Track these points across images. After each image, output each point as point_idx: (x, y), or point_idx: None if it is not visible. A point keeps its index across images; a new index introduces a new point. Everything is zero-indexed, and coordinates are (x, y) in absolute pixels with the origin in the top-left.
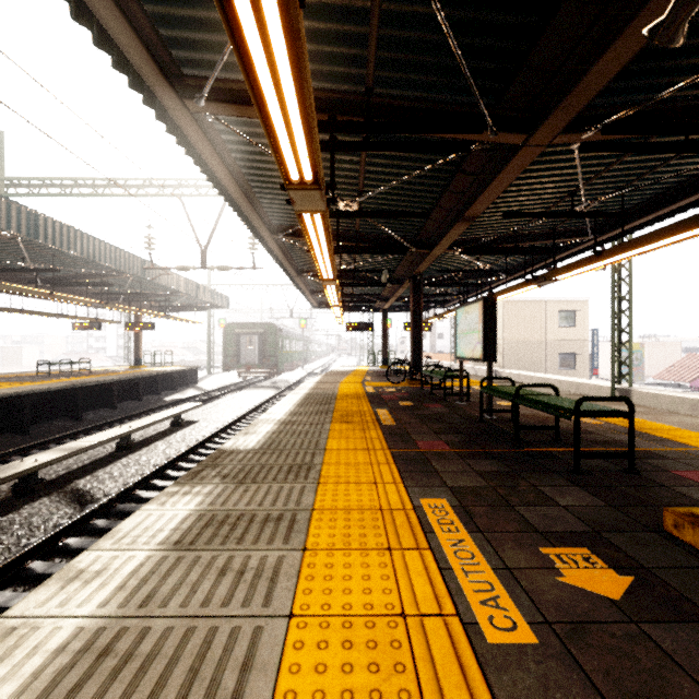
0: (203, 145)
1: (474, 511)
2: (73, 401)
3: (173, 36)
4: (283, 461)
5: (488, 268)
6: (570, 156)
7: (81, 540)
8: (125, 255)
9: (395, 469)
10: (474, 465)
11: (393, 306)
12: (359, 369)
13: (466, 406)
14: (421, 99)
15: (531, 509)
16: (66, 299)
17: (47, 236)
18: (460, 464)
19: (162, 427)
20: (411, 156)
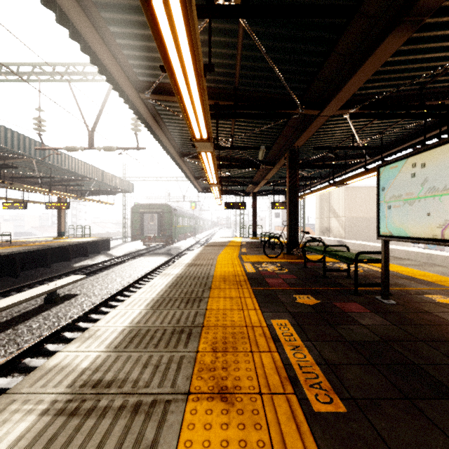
0: None
1: None
2: None
3: None
4: None
5: (361, 145)
6: None
7: None
8: (19, 136)
9: None
10: None
11: (260, 191)
12: (234, 240)
13: (403, 309)
14: None
15: None
16: None
17: None
18: None
19: (34, 304)
20: None
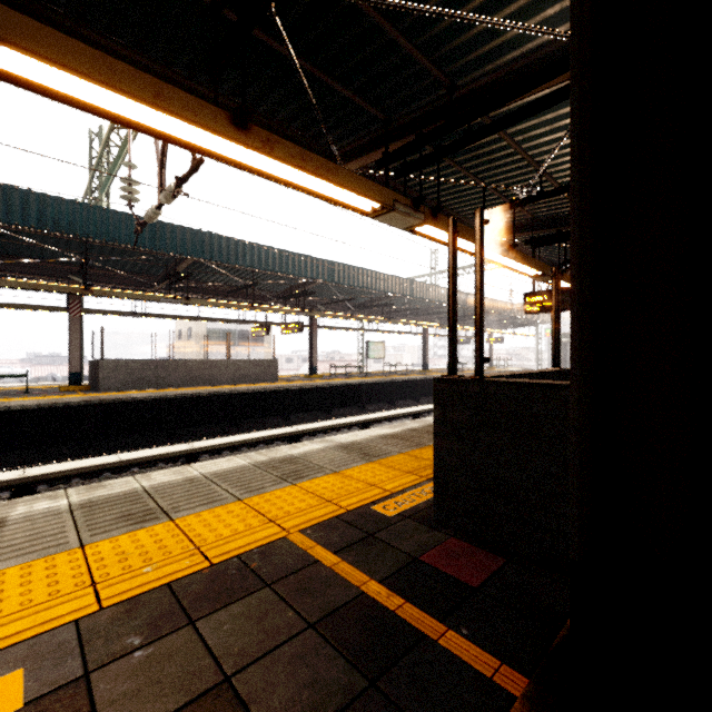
0: None
1: None
2: None
3: (551, 257)
4: None
5: None
6: None
7: None
8: (495, 302)
9: None
10: None
11: None
12: None
13: None
14: None
15: None
16: (467, 330)
17: (469, 303)
18: None
19: None
20: None
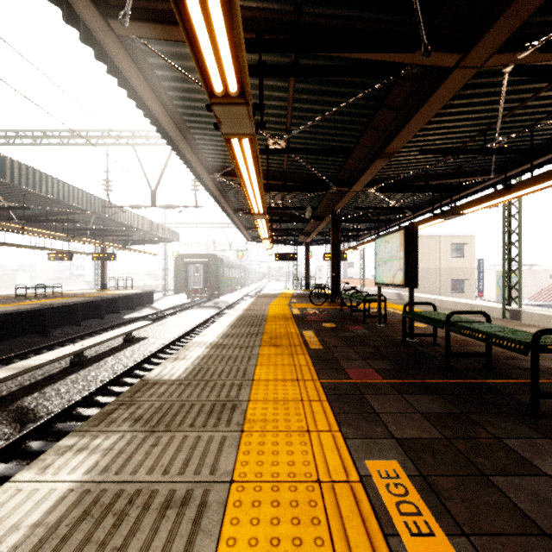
0: (135, 77)
1: (440, 486)
2: (41, 320)
3: None
4: (206, 396)
5: (397, 205)
6: (490, 90)
7: (10, 465)
8: (87, 195)
9: (329, 408)
10: (415, 403)
11: (314, 240)
12: (286, 292)
13: (385, 328)
14: (352, 17)
15: (512, 482)
16: (36, 233)
17: (14, 177)
18: (399, 401)
19: (115, 343)
20: (337, 91)
